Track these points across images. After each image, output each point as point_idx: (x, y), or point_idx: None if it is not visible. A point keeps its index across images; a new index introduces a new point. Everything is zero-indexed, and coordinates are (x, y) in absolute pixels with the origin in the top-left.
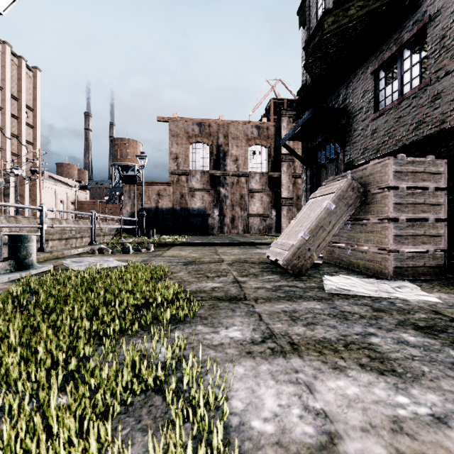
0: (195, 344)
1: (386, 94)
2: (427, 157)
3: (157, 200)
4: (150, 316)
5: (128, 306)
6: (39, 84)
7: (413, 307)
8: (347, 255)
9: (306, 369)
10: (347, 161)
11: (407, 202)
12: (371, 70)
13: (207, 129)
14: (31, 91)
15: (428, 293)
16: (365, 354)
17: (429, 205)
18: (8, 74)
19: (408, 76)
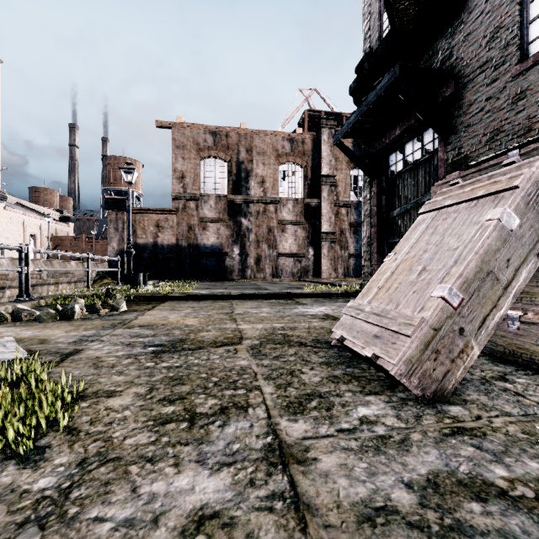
0: None
1: None
2: None
3: (155, 233)
4: None
5: None
6: None
7: None
8: (510, 332)
9: None
10: (453, 159)
11: None
12: None
13: (224, 140)
14: None
15: None
16: None
17: None
18: None
19: None
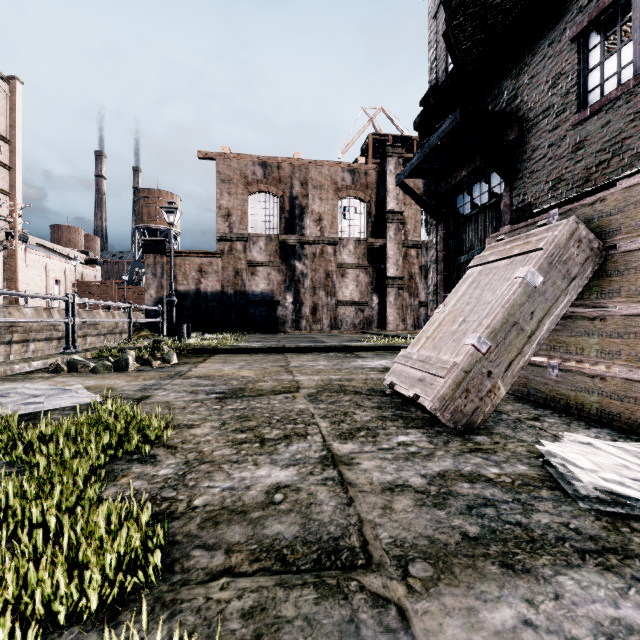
0: None
1: (605, 74)
2: None
3: (198, 279)
4: None
5: None
6: (19, 102)
7: None
8: (550, 379)
9: None
10: (518, 206)
11: None
12: (572, 33)
13: (275, 172)
14: (7, 114)
15: None
16: None
17: None
18: None
19: None
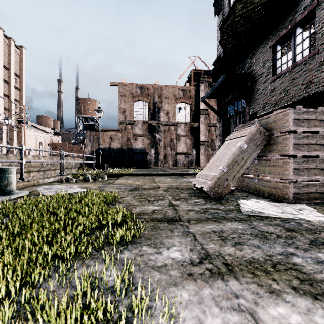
0: (141, 265)
1: (282, 62)
2: (318, 108)
3: (110, 142)
4: (102, 238)
5: (84, 229)
6: (24, 58)
7: (317, 227)
8: (255, 183)
9: (245, 294)
10: (251, 113)
11: (303, 143)
12: (270, 44)
13: (146, 91)
14: (18, 63)
15: (323, 214)
16: (293, 275)
17: (320, 145)
18: (1, 50)
19: (300, 48)
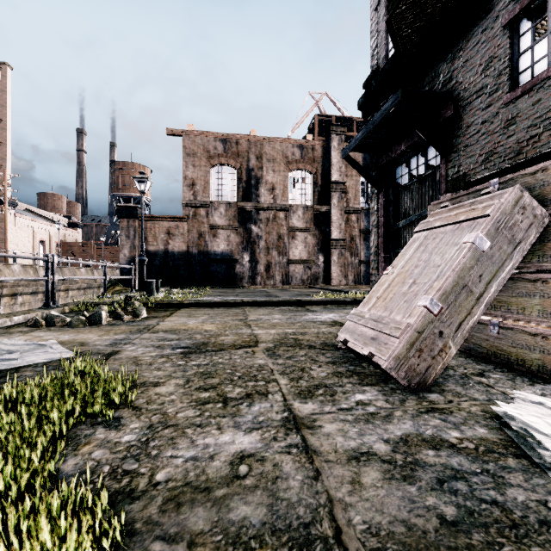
0: None
1: (536, 57)
2: None
3: (166, 240)
4: None
5: None
6: (9, 85)
7: None
8: (491, 336)
9: None
10: (453, 176)
11: None
12: (505, 20)
13: (234, 147)
14: None
15: None
16: None
17: None
18: None
19: None
